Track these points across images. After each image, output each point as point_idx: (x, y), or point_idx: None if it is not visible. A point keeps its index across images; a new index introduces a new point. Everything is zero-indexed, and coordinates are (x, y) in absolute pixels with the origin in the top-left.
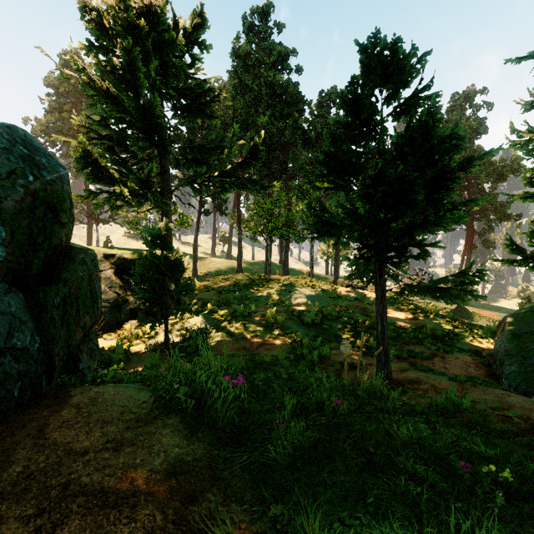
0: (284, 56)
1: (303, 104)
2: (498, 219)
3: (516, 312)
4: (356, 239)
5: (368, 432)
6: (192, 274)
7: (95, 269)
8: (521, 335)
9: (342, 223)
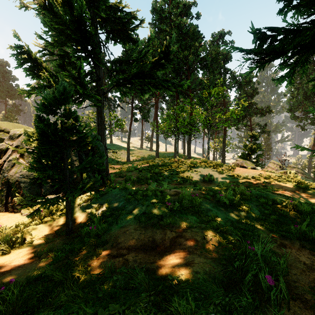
0: (187, 7)
1: (201, 39)
2: None
3: None
4: None
5: None
6: (126, 160)
7: None
8: None
9: None
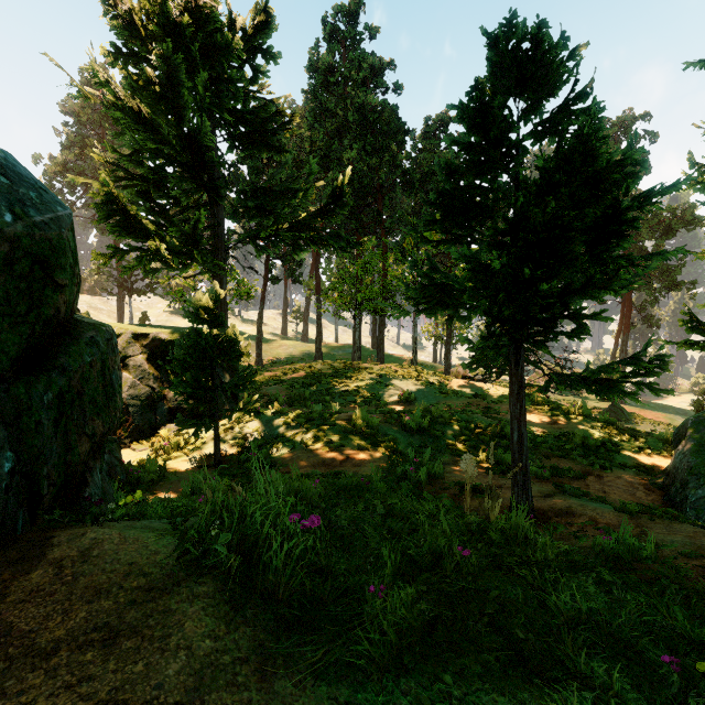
0: (378, 70)
1: (403, 134)
2: (665, 287)
3: (701, 413)
4: (485, 309)
5: (511, 601)
6: (255, 362)
7: (112, 353)
8: None
9: (461, 288)
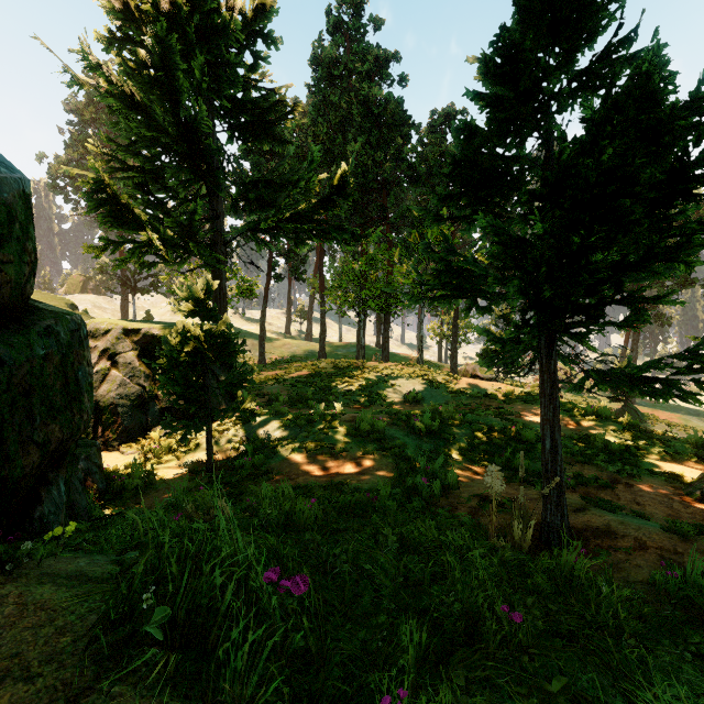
0: (382, 62)
1: (409, 127)
2: (678, 284)
3: None
4: (518, 290)
5: (587, 696)
6: (258, 361)
7: (79, 346)
8: None
9: (481, 272)
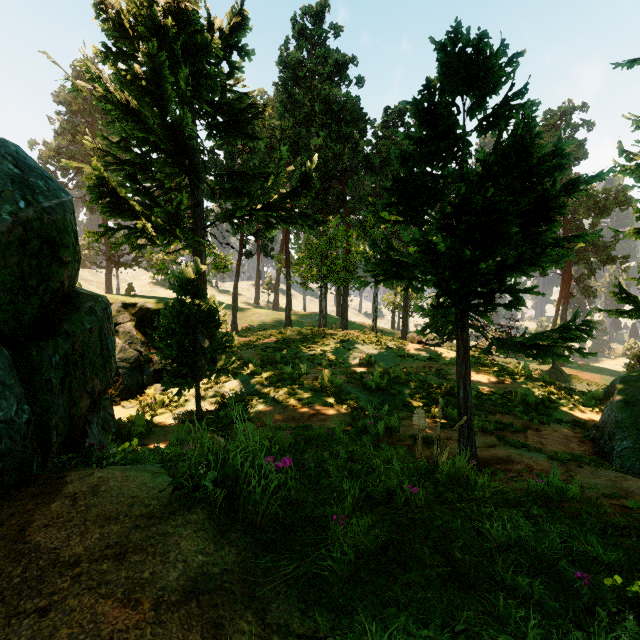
0: (341, 65)
1: (365, 123)
2: (600, 261)
3: (627, 374)
4: (433, 283)
5: (452, 530)
6: (231, 329)
7: (108, 321)
8: (636, 403)
9: (414, 263)
